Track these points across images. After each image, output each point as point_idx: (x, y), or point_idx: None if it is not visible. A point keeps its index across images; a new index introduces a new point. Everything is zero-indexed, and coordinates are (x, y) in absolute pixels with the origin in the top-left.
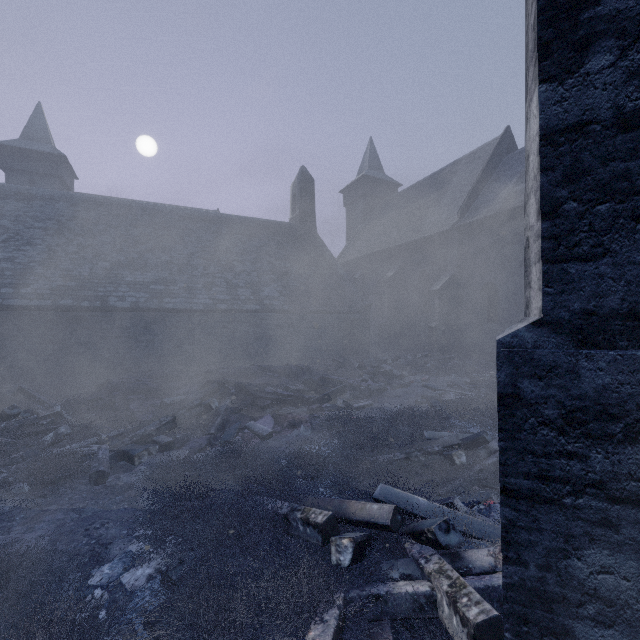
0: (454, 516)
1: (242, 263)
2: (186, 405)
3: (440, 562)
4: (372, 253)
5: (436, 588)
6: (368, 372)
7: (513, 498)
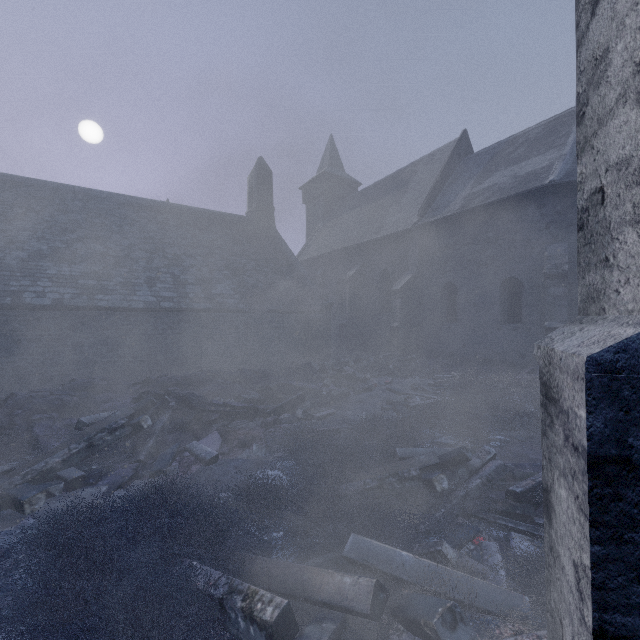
0: (449, 577)
1: (192, 257)
2: (107, 426)
3: None
4: (333, 251)
5: None
6: (330, 376)
7: None
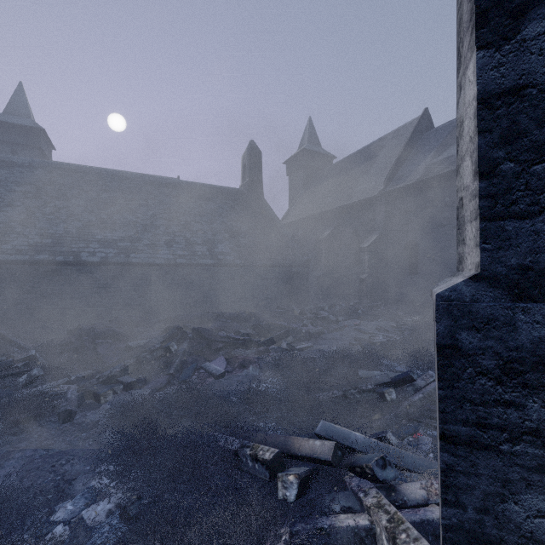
0: (388, 450)
1: (199, 223)
2: (148, 348)
3: (378, 496)
4: (311, 215)
5: (375, 522)
6: (308, 318)
7: (452, 444)
